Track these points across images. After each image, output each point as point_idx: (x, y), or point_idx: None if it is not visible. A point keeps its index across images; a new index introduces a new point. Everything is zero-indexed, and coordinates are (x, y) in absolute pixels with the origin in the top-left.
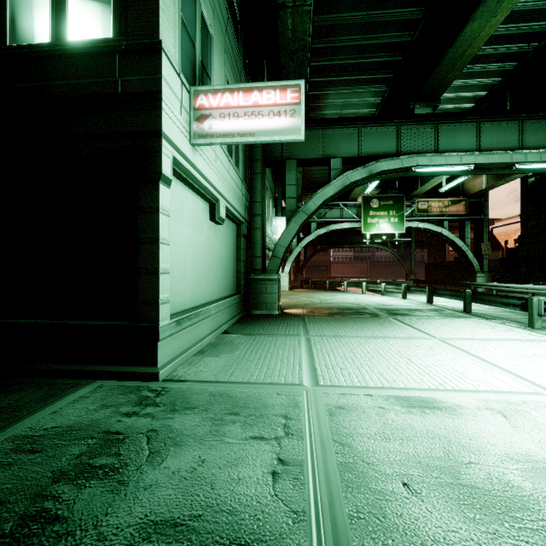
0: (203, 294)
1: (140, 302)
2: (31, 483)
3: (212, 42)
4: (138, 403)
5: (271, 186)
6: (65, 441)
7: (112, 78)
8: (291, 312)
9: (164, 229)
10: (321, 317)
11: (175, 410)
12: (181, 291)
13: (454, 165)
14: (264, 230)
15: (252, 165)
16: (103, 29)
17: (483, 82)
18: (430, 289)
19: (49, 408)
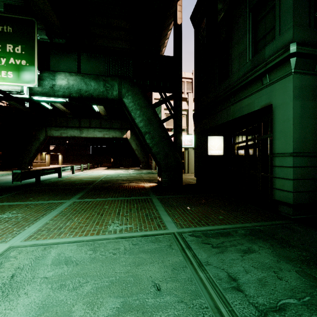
0: None
1: None
2: None
3: None
4: None
5: None
6: None
7: None
8: None
9: None
10: None
11: None
12: None
13: None
14: None
15: None
16: None
17: None
18: None
19: None
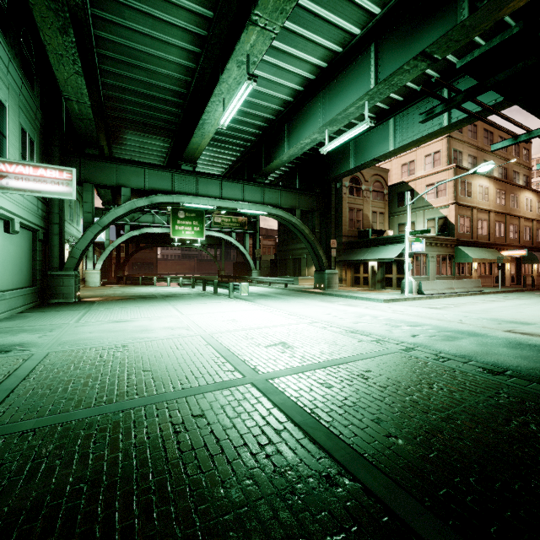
0: None
1: None
2: None
3: (7, 110)
4: None
5: (79, 188)
6: None
7: None
8: (88, 300)
9: None
10: (110, 301)
11: None
12: None
13: (205, 205)
14: (62, 235)
15: None
16: None
17: (231, 153)
18: (204, 281)
19: None
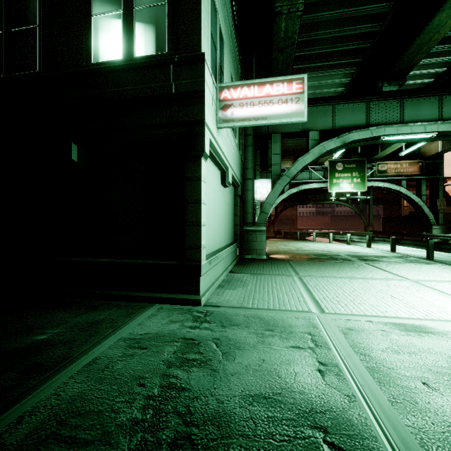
0: (217, 242)
1: (187, 247)
2: (153, 367)
3: (224, 46)
4: (195, 320)
5: None
6: (159, 343)
7: (167, 83)
8: (276, 257)
9: (203, 193)
10: (303, 262)
11: (224, 326)
12: (207, 239)
13: (418, 134)
14: (253, 191)
15: (244, 139)
16: (160, 47)
17: (443, 60)
18: (393, 239)
19: (134, 321)
